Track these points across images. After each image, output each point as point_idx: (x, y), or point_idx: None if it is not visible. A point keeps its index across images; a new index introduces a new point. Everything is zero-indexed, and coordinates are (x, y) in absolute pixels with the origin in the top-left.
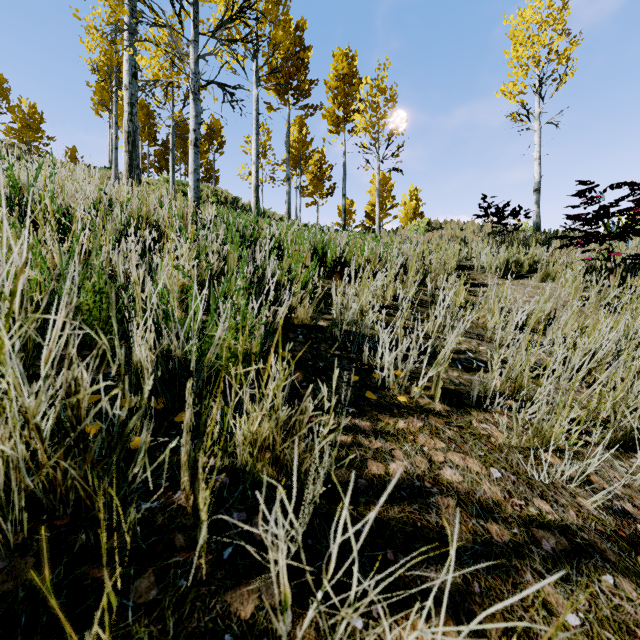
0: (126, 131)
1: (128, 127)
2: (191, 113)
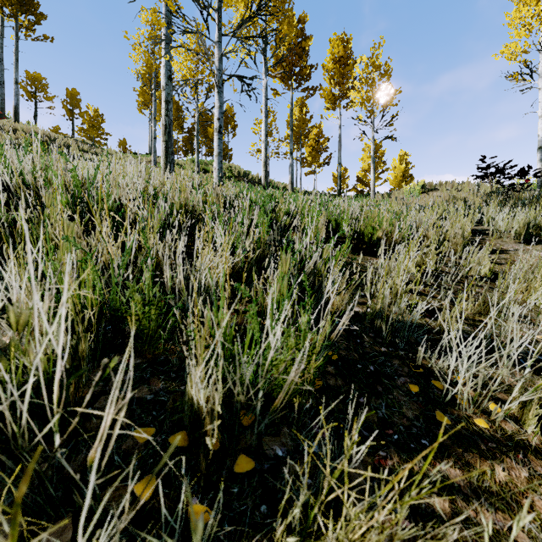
0: (163, 124)
1: (165, 121)
2: (216, 104)
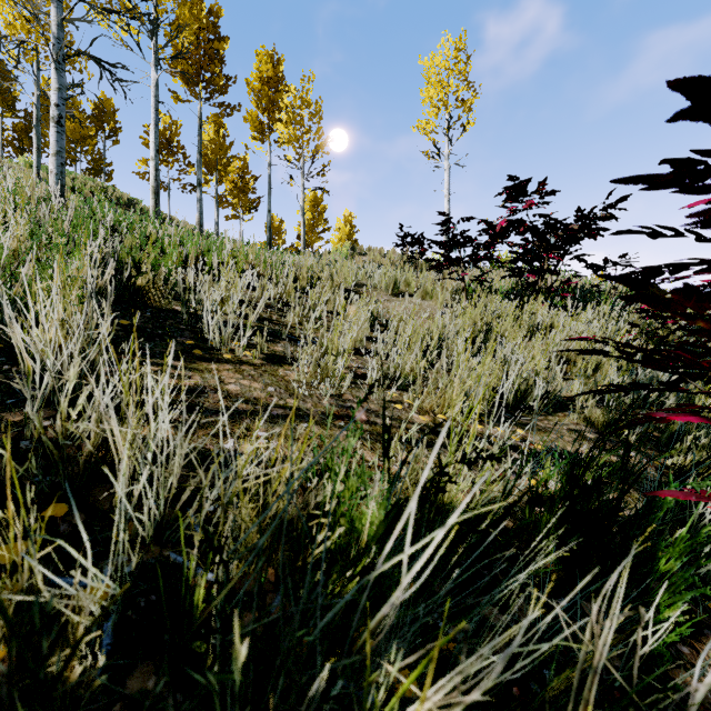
0: None
1: None
2: (53, 84)
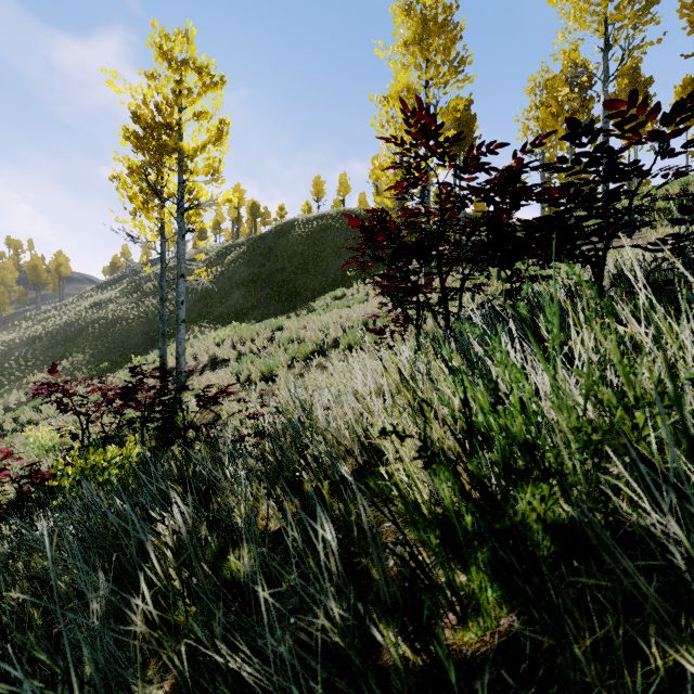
0: None
1: None
2: None
